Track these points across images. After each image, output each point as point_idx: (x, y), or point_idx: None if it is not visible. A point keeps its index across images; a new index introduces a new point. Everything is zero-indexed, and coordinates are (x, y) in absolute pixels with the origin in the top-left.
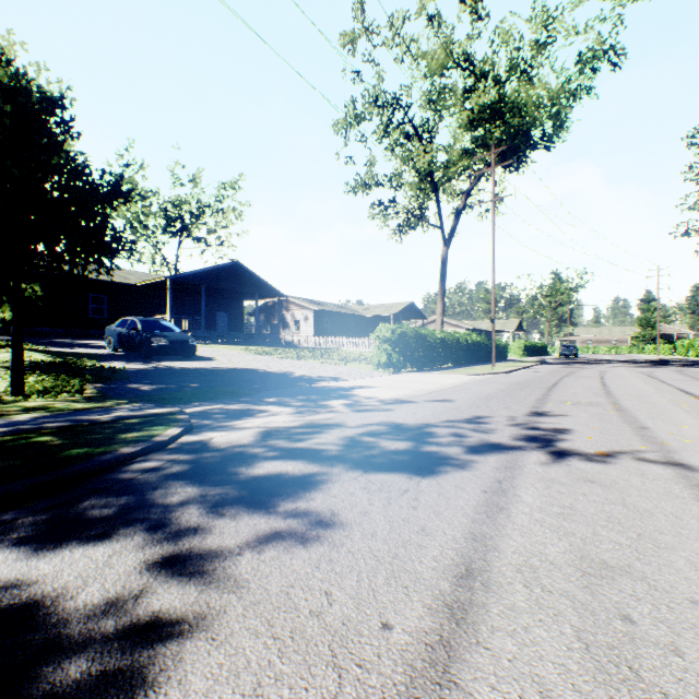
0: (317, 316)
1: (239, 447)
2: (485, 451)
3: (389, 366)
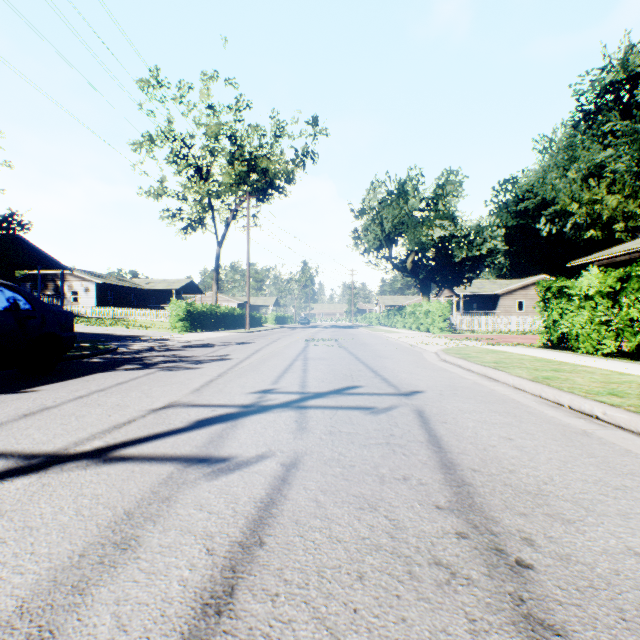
0: (100, 288)
1: (146, 348)
2: (225, 345)
3: (182, 329)
